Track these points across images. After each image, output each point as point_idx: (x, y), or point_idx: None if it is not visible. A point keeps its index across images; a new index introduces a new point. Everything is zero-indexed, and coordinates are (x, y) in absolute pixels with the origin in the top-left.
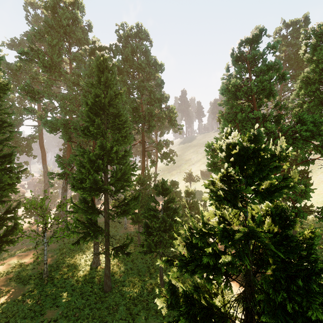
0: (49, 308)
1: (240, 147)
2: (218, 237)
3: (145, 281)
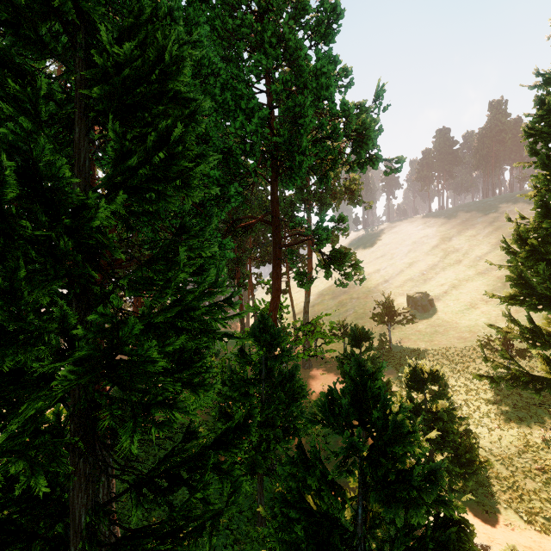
0: None
1: None
2: None
3: None
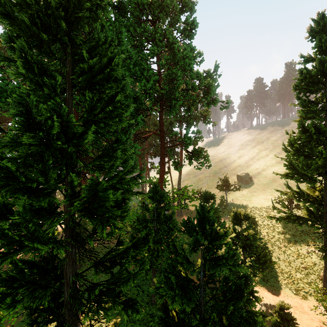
0: None
1: None
2: None
3: None
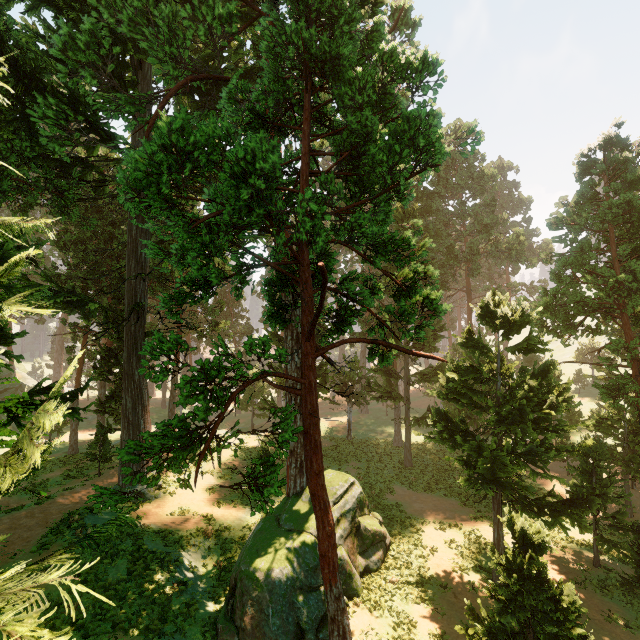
0: (353, 460)
1: (477, 310)
2: (460, 370)
3: (454, 472)
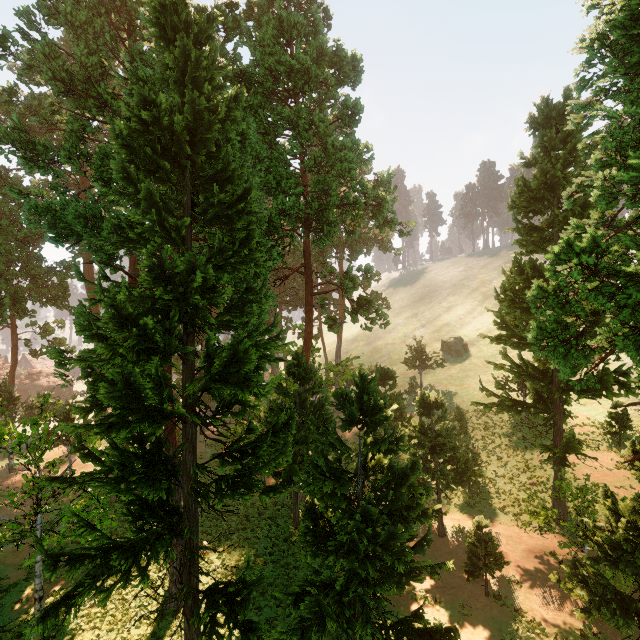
0: None
1: None
2: None
3: None
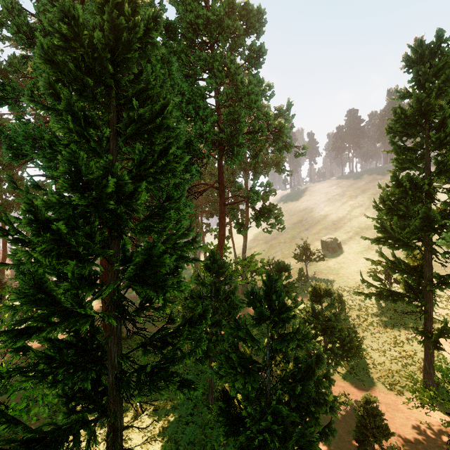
0: None
1: None
2: None
3: None
